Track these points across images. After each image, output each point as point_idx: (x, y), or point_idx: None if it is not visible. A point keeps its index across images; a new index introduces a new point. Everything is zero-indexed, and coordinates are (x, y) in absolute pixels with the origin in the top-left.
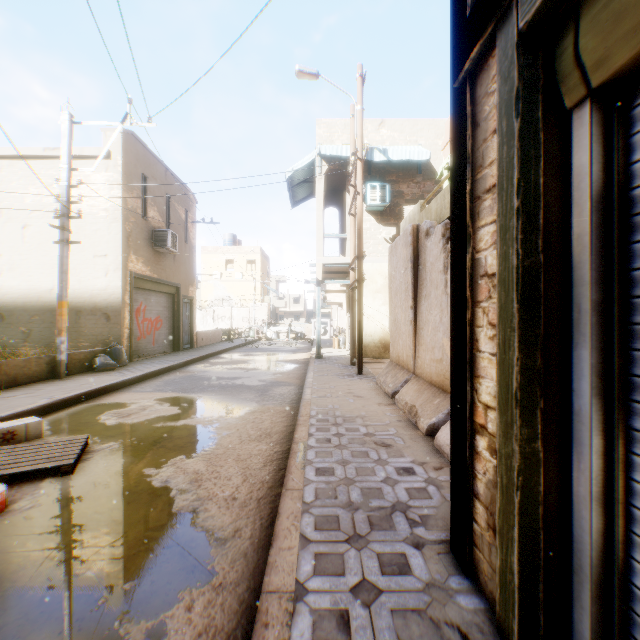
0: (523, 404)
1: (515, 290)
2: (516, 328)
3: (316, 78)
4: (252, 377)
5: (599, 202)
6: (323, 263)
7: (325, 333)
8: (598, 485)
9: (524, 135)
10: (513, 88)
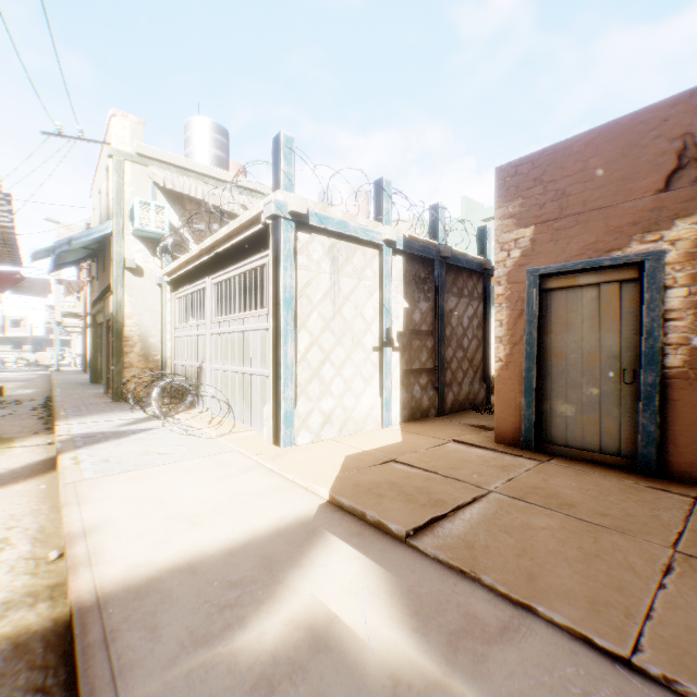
0: (94, 355)
1: (93, 343)
2: (93, 347)
3: (59, 224)
4: (12, 379)
5: (101, 334)
6: (63, 311)
7: (64, 359)
8: (101, 363)
9: (94, 326)
10: (93, 320)
